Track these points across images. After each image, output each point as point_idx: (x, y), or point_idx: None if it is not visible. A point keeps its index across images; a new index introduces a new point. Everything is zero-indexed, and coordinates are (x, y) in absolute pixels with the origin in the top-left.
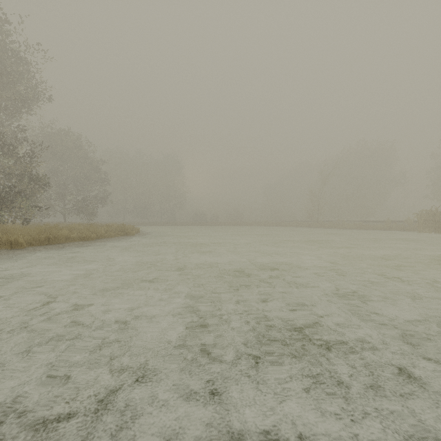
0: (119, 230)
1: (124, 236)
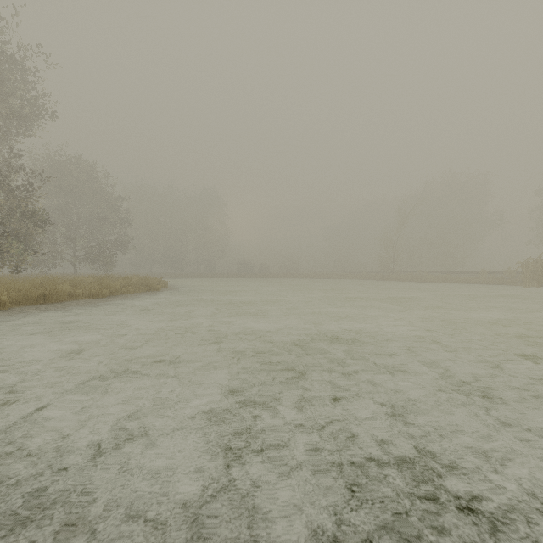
0: (141, 284)
1: (147, 292)
